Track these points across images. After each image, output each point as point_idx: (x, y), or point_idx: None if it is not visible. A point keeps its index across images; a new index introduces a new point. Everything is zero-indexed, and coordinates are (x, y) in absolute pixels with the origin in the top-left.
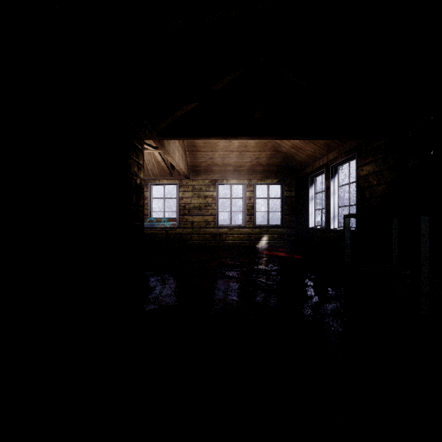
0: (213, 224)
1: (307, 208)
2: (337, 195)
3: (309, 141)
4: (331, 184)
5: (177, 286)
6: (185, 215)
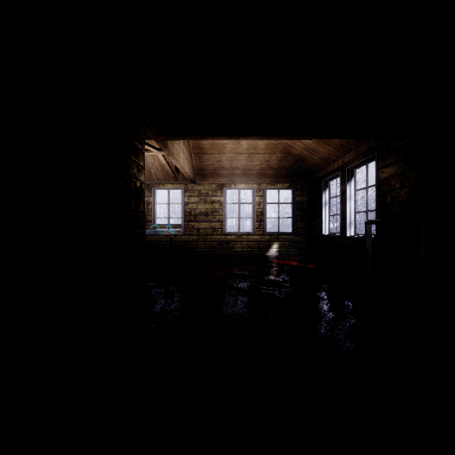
0: (220, 230)
1: (320, 214)
2: (353, 200)
3: (323, 142)
4: (347, 188)
5: (181, 300)
6: (191, 222)
